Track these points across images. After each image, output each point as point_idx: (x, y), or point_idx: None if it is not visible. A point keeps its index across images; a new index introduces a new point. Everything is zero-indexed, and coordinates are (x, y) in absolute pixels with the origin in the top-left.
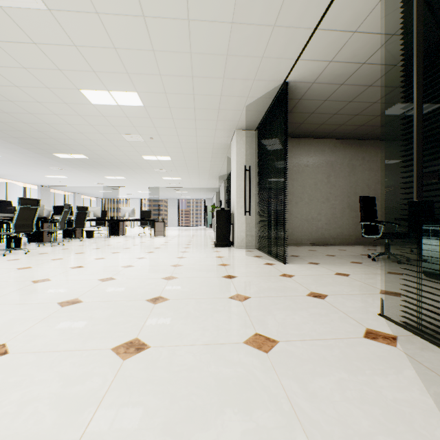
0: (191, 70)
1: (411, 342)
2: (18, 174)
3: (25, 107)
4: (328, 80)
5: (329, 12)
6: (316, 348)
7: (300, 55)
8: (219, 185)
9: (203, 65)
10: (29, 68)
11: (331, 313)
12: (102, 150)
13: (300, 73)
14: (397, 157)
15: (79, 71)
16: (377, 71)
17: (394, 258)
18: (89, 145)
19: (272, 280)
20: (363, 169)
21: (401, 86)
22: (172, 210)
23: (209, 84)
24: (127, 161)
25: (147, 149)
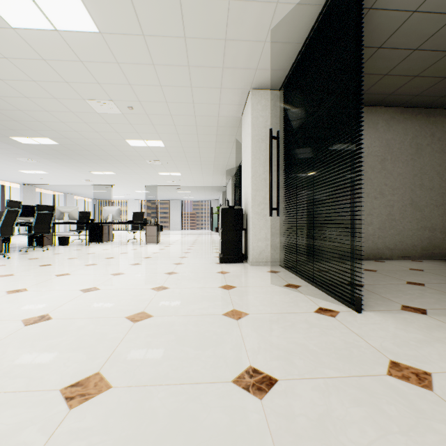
0: None
1: None
2: None
3: None
4: None
5: None
6: None
7: None
8: (226, 182)
9: None
10: None
11: None
12: (71, 130)
13: None
14: None
15: None
16: None
17: None
18: (49, 121)
19: (391, 409)
20: (432, 150)
21: None
22: (175, 212)
23: None
24: (109, 148)
25: (129, 128)
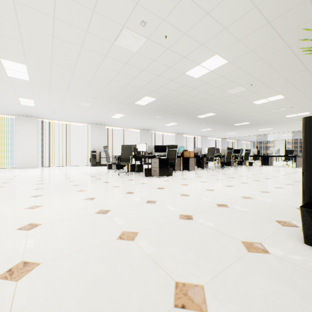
0: None
1: None
2: (214, 134)
3: (228, 112)
4: None
5: None
6: None
7: None
8: None
9: None
10: (235, 103)
11: None
12: (258, 118)
13: None
14: None
15: (253, 98)
16: None
17: None
18: (251, 118)
19: None
20: None
21: None
22: None
23: None
24: (273, 120)
25: (288, 112)
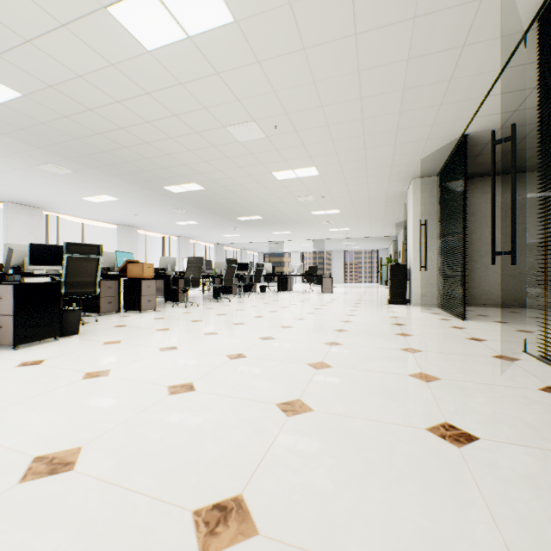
0: (363, 145)
1: (529, 362)
2: (204, 235)
3: (230, 189)
4: (519, 123)
5: (497, 85)
6: (448, 356)
7: (474, 115)
8: (396, 233)
9: (374, 140)
10: (242, 167)
11: (478, 347)
12: (276, 211)
13: (479, 126)
14: None
15: (274, 162)
16: None
17: None
18: (266, 208)
19: (439, 329)
20: None
21: (537, 172)
22: (337, 264)
23: (380, 151)
24: (296, 217)
25: (316, 206)
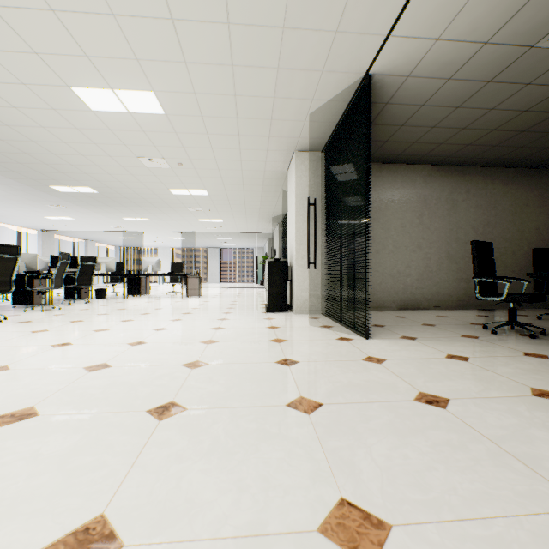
0: (230, 54)
1: None
2: (8, 214)
3: None
4: (430, 72)
5: None
6: None
7: (392, 28)
8: (273, 229)
9: (247, 46)
10: None
11: (470, 441)
12: (115, 180)
13: (390, 60)
14: (512, 190)
15: (65, 56)
16: (503, 57)
17: (521, 330)
18: (95, 173)
19: (353, 368)
20: (467, 206)
21: None
22: (213, 262)
23: (257, 79)
24: (150, 196)
25: (175, 179)
